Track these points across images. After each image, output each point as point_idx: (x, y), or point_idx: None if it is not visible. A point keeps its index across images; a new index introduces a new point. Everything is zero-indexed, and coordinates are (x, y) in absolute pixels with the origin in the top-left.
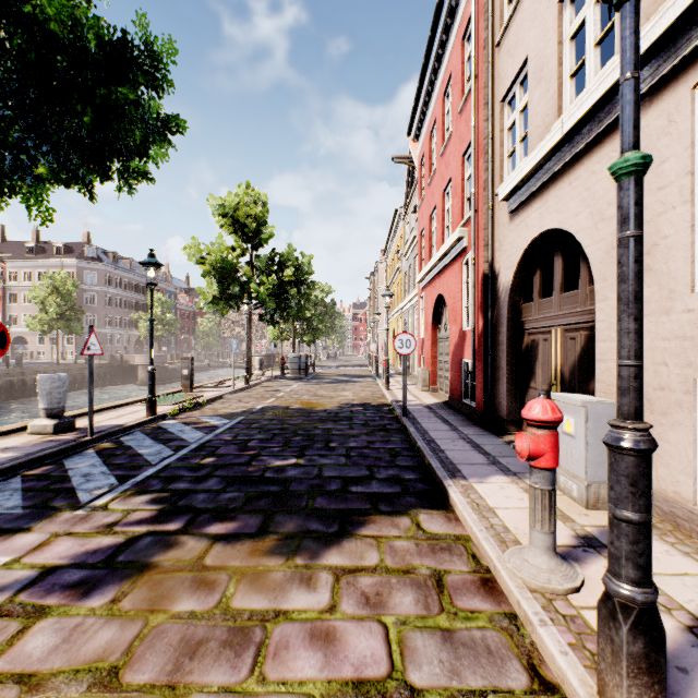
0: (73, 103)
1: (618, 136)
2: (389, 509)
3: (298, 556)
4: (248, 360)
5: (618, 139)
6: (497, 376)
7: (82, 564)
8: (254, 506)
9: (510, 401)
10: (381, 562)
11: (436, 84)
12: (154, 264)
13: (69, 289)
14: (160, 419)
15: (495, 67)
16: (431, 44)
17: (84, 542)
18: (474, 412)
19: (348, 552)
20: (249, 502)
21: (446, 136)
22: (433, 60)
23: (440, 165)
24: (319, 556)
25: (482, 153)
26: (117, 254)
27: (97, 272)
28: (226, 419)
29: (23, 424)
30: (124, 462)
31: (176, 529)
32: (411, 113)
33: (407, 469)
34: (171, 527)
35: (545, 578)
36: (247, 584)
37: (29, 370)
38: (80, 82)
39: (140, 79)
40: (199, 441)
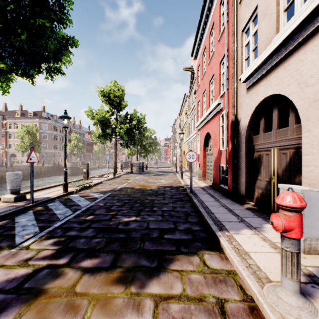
0: (16, 27)
1: (318, 37)
2: (186, 251)
3: (132, 285)
4: (114, 164)
5: (318, 38)
6: (239, 173)
7: (2, 289)
8: (110, 247)
9: (247, 186)
10: (183, 291)
11: (206, 29)
12: (66, 117)
13: (34, 132)
14: (70, 194)
15: (238, 14)
16: (203, 9)
17: (8, 272)
18: (227, 191)
19: (163, 282)
20: (107, 244)
21: (211, 54)
22: (204, 17)
23: (207, 69)
24: (145, 286)
25: (231, 59)
26: (57, 116)
27: (48, 124)
28: (102, 194)
29: (0, 197)
30: (46, 218)
31: (63, 263)
32: (193, 45)
33: (194, 224)
34: (61, 262)
35: (297, 314)
36: (99, 308)
37: (16, 169)
38: (21, 18)
39: (52, 16)
40: (86, 206)
